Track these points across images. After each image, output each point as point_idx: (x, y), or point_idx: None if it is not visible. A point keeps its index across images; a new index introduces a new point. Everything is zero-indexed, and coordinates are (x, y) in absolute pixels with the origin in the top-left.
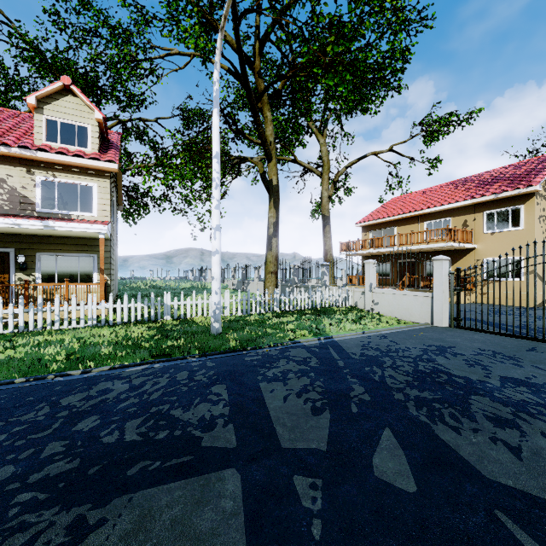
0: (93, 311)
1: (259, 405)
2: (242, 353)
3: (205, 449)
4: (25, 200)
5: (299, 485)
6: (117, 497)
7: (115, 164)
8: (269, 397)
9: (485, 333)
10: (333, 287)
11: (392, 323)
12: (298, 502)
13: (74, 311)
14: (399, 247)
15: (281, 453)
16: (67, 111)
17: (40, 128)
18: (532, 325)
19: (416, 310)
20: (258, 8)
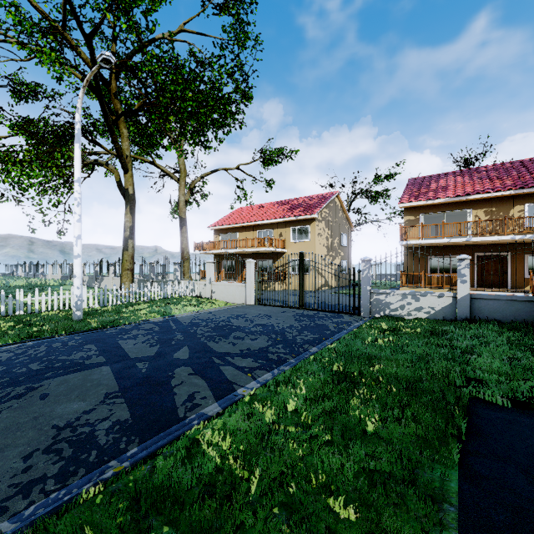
0: None
1: (118, 348)
2: (103, 330)
3: (88, 364)
4: None
5: (139, 364)
6: (45, 380)
7: None
8: (124, 345)
9: (270, 306)
10: (183, 281)
11: (221, 305)
12: (137, 367)
13: None
14: (238, 249)
15: (131, 359)
16: None
17: None
18: None
19: (238, 295)
20: (114, 37)
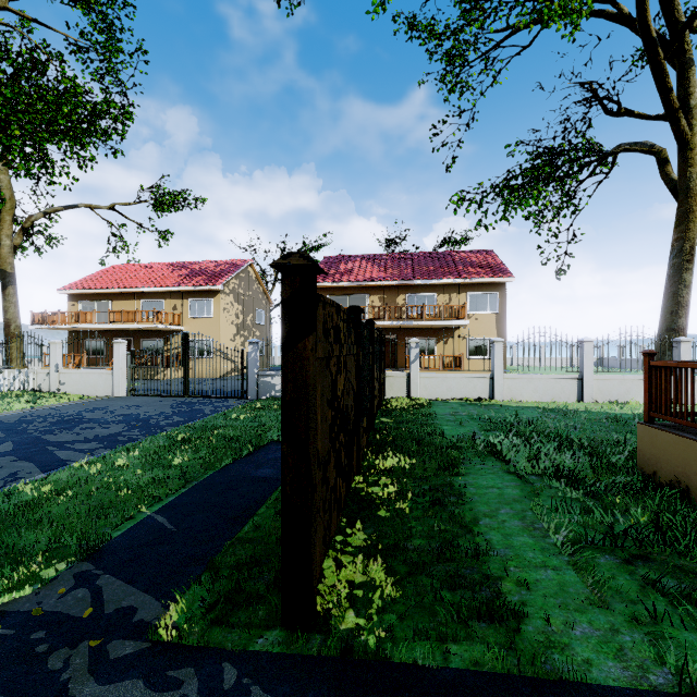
0: None
1: None
2: None
3: None
4: None
5: None
6: None
7: None
8: None
9: (147, 397)
10: (8, 370)
11: (74, 399)
12: None
13: None
14: (110, 325)
15: None
16: None
17: None
18: (193, 389)
19: (101, 385)
20: None
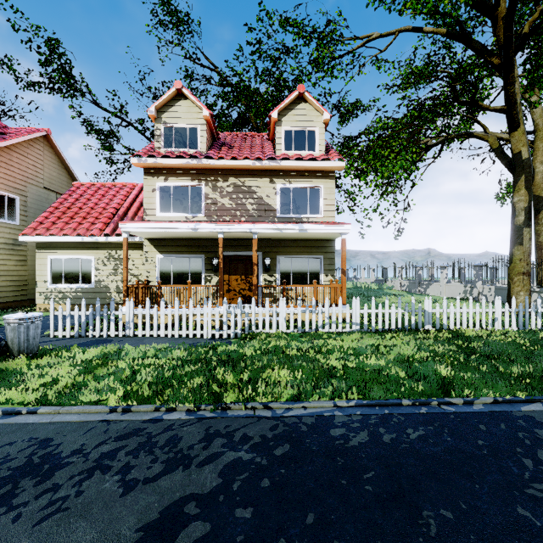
0: (357, 316)
1: None
2: None
3: None
4: (268, 208)
5: None
6: None
7: (343, 162)
8: None
9: None
10: None
11: None
12: None
13: (341, 315)
14: None
15: None
16: (299, 118)
17: (279, 139)
18: None
19: None
20: None
